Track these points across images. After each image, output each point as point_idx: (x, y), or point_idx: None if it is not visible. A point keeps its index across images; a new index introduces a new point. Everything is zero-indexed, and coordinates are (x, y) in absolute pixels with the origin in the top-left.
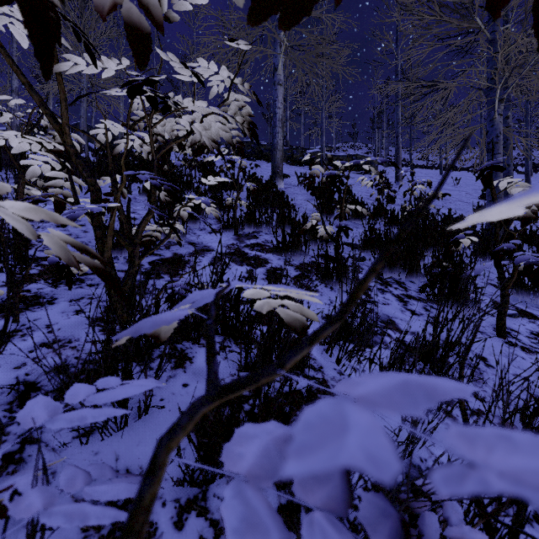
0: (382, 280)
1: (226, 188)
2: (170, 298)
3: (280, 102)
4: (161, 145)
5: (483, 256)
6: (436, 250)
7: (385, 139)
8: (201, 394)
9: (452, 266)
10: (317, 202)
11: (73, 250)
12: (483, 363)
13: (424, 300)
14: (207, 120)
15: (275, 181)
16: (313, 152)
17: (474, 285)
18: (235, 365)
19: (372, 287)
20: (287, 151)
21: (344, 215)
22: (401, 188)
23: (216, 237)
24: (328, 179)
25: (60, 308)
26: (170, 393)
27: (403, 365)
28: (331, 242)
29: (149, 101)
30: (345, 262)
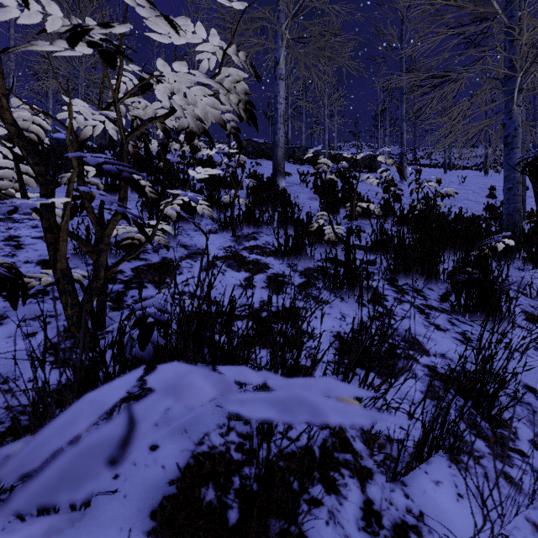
0: (398, 288)
1: (226, 186)
2: (139, 323)
3: (282, 97)
4: (143, 132)
5: (504, 259)
6: (452, 252)
7: (388, 137)
8: (175, 462)
9: (481, 273)
10: (320, 201)
11: (45, 255)
12: (534, 396)
13: (447, 311)
14: (191, 94)
15: (277, 179)
16: (315, 151)
17: (507, 294)
18: (225, 410)
19: (387, 296)
20: (289, 149)
21: (354, 214)
22: (406, 186)
23: (212, 239)
24: (332, 177)
25: (7, 331)
26: (130, 464)
27: (448, 414)
28: (338, 243)
29: (103, 56)
30: (358, 268)
